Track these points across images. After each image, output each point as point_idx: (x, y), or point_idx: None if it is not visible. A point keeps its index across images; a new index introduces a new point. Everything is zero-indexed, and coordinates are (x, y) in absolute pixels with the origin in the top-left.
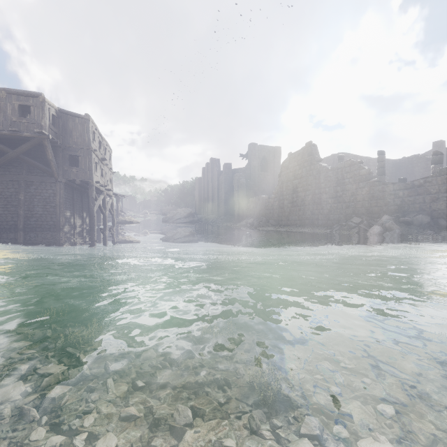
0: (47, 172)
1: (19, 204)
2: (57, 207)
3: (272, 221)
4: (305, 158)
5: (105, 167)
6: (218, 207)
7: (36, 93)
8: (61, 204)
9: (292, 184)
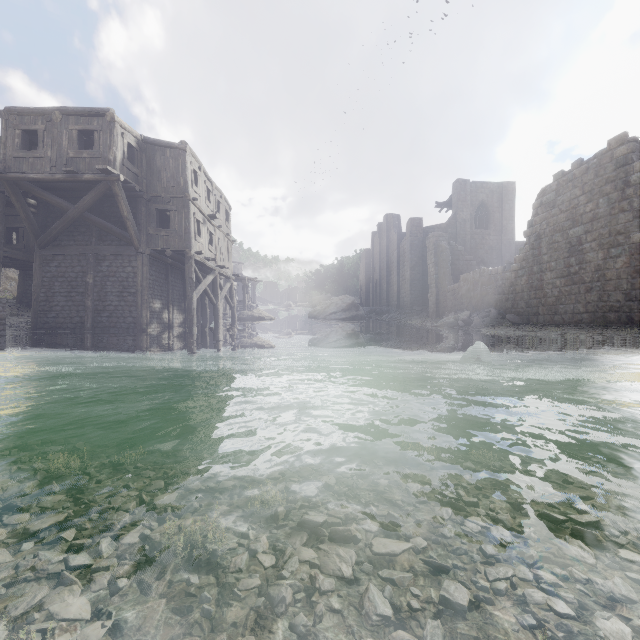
0: (124, 238)
1: (87, 290)
2: (138, 294)
3: (511, 316)
4: (606, 174)
5: (217, 231)
6: (399, 292)
7: (102, 110)
8: (144, 290)
9: (565, 236)
